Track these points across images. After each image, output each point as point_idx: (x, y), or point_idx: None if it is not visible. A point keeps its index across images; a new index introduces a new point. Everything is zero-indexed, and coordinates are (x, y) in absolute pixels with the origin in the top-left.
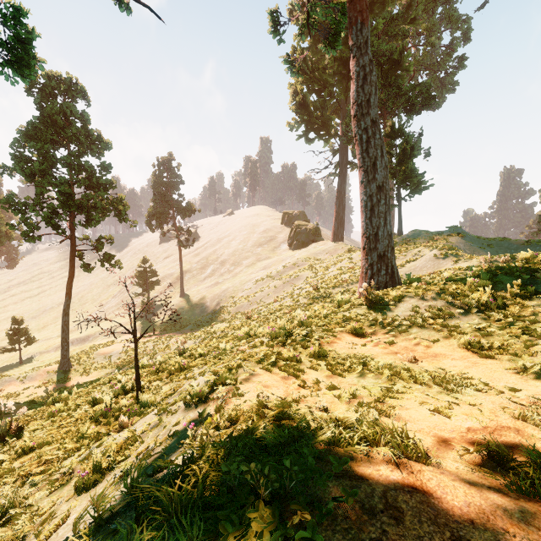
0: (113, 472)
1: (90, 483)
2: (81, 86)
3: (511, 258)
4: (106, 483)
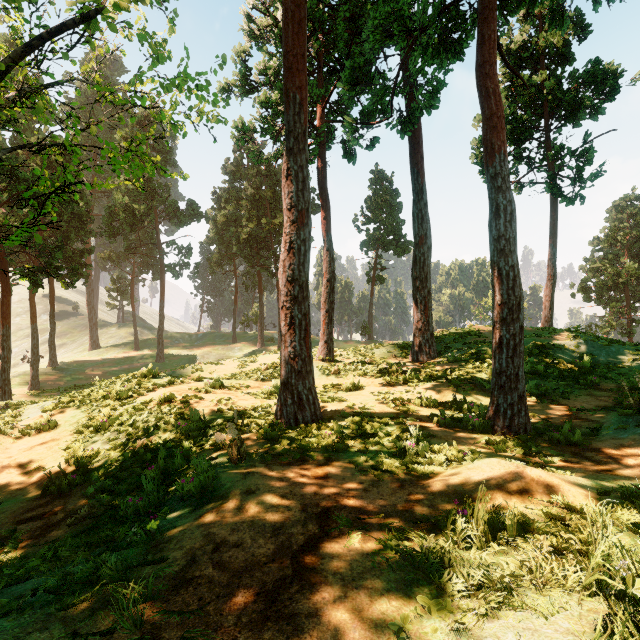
0: None
1: None
2: None
3: None
4: None
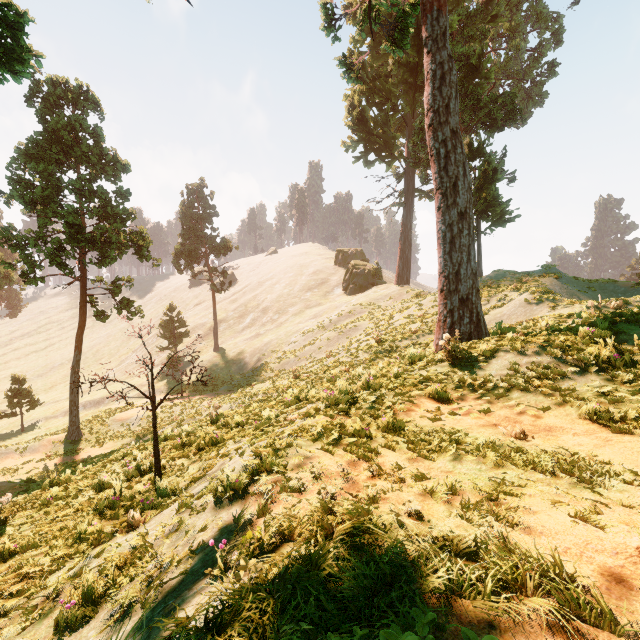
0: (111, 601)
1: (77, 620)
2: (93, 95)
3: (625, 303)
4: (99, 620)
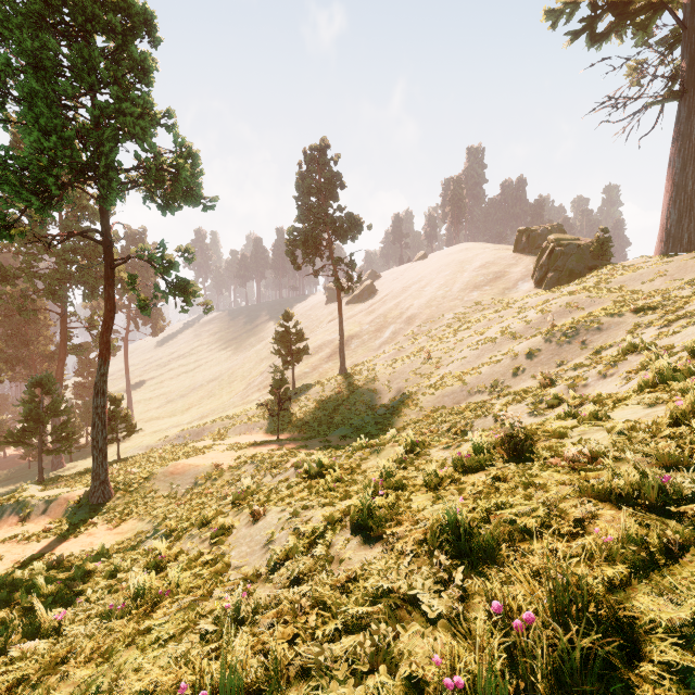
0: None
1: None
2: None
3: None
4: None
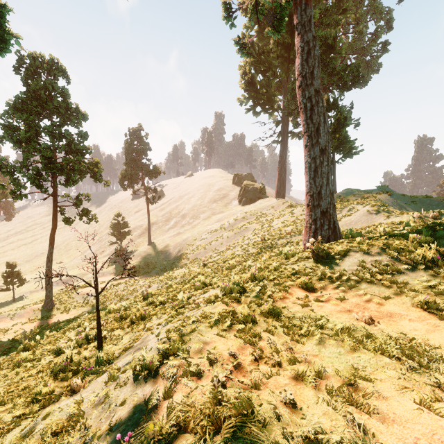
0: None
1: None
2: (62, 66)
3: (439, 214)
4: None
